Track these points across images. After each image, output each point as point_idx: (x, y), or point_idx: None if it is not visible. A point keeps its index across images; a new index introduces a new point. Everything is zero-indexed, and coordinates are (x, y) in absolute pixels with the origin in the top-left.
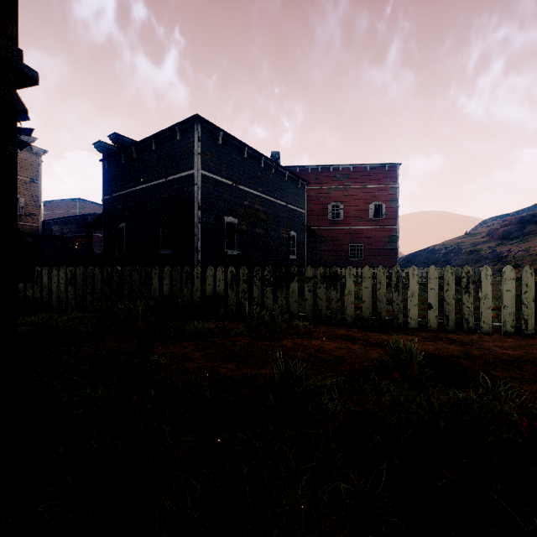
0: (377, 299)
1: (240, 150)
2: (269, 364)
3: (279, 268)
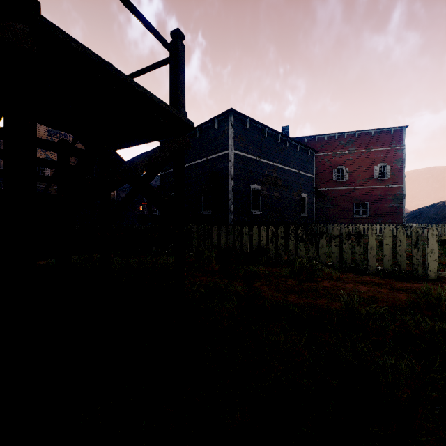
0: (397, 254)
1: (262, 131)
2: (321, 298)
3: (310, 227)
